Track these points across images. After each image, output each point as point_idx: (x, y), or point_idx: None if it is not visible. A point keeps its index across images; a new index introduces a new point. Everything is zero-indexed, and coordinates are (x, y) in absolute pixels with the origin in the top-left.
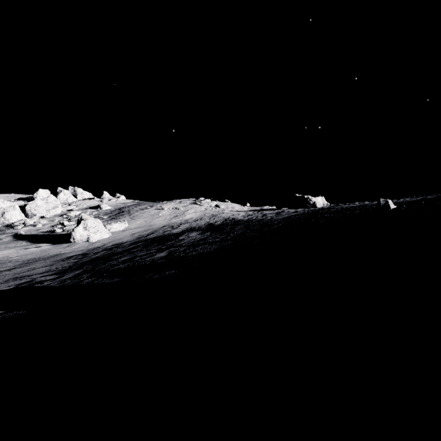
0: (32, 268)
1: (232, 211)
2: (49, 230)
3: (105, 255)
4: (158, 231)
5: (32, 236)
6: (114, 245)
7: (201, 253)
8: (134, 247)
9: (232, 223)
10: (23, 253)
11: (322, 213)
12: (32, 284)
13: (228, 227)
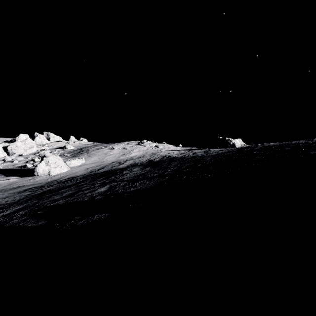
0: None
1: (168, 150)
2: (23, 165)
3: (56, 188)
4: (108, 166)
5: (7, 170)
6: (68, 178)
7: (139, 189)
8: (84, 180)
9: (168, 160)
10: None
11: (249, 150)
12: None
13: (165, 163)
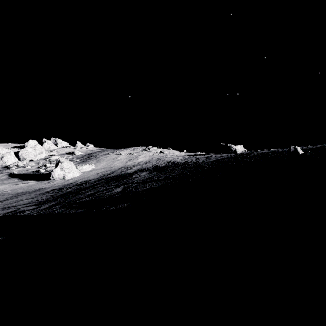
0: (19, 200)
1: (173, 156)
2: (36, 170)
3: (75, 190)
4: (117, 171)
5: (22, 174)
6: (83, 182)
7: (148, 189)
8: (98, 183)
9: (173, 165)
10: (14, 188)
11: (243, 157)
12: (15, 213)
13: (170, 168)
